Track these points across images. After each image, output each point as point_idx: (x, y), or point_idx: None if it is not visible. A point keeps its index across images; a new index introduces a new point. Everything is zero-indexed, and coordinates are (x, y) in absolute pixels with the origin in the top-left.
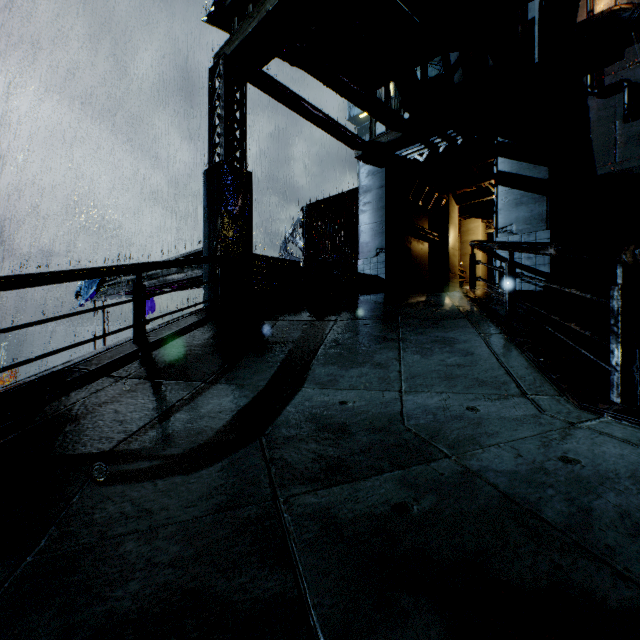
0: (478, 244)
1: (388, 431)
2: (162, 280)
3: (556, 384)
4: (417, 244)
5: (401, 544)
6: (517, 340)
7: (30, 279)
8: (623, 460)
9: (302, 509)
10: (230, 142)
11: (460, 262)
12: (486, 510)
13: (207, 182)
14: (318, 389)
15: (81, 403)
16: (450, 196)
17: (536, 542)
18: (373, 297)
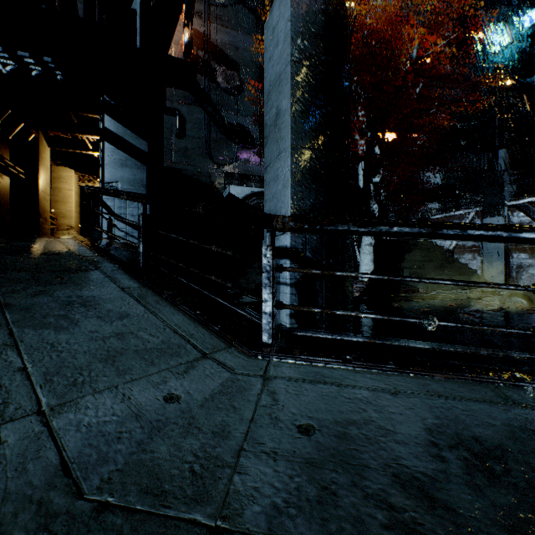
0: (100, 190)
1: None
2: None
3: (222, 335)
4: None
5: None
6: (166, 293)
7: None
8: (326, 404)
9: None
10: None
11: (51, 208)
12: None
13: None
14: None
15: None
16: (41, 134)
17: None
18: None
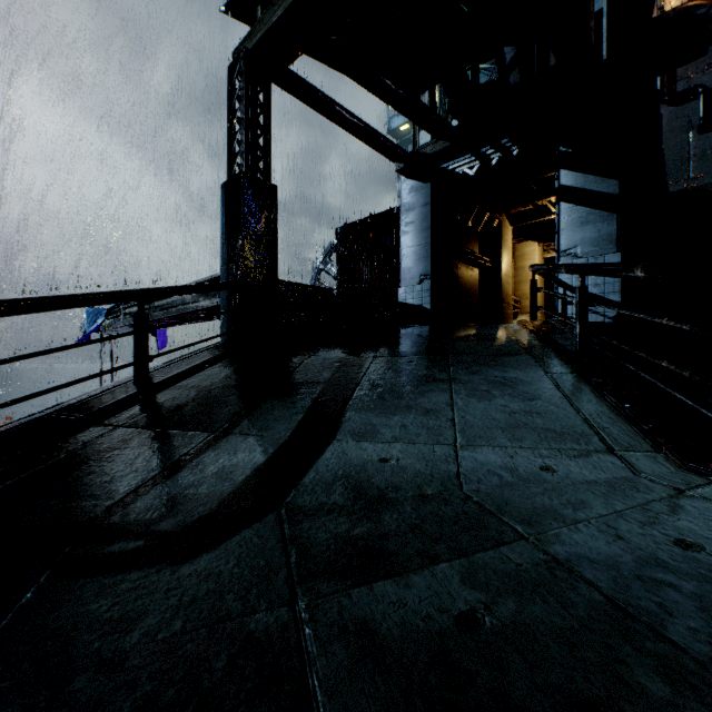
0: (540, 268)
1: (442, 499)
2: (175, 310)
3: (649, 437)
4: (466, 270)
5: (472, 684)
6: (594, 381)
7: (0, 307)
8: None
9: (330, 620)
10: (252, 151)
11: (514, 291)
12: (588, 626)
13: (225, 197)
14: (353, 442)
15: (61, 459)
16: (503, 216)
17: (671, 685)
18: (417, 330)
